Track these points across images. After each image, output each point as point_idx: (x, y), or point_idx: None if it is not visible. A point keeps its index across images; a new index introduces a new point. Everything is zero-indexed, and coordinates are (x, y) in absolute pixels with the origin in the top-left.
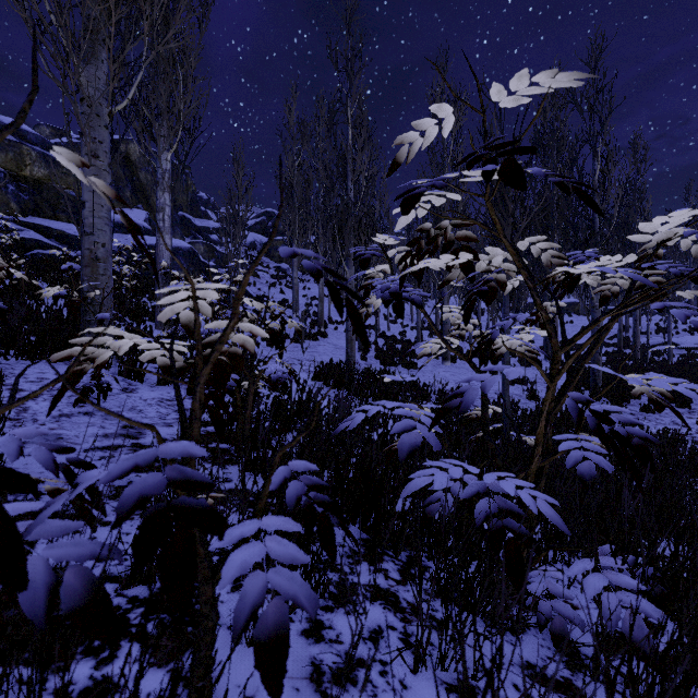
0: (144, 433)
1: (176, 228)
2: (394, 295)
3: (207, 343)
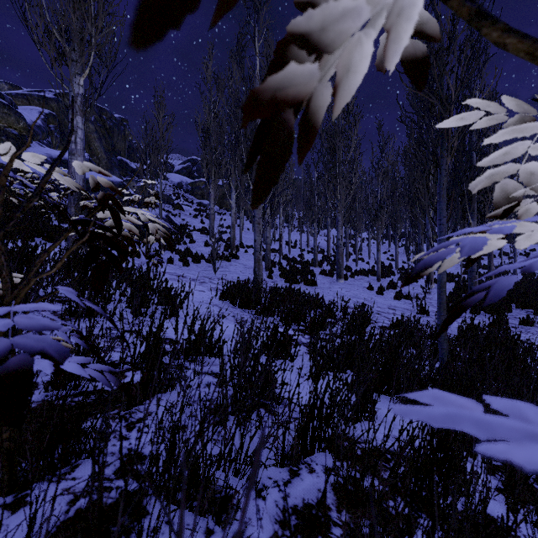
0: None
1: (114, 169)
2: None
3: None
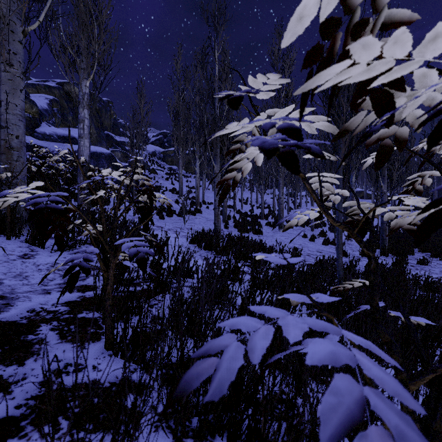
0: (12, 304)
1: (102, 141)
2: (287, 130)
3: None
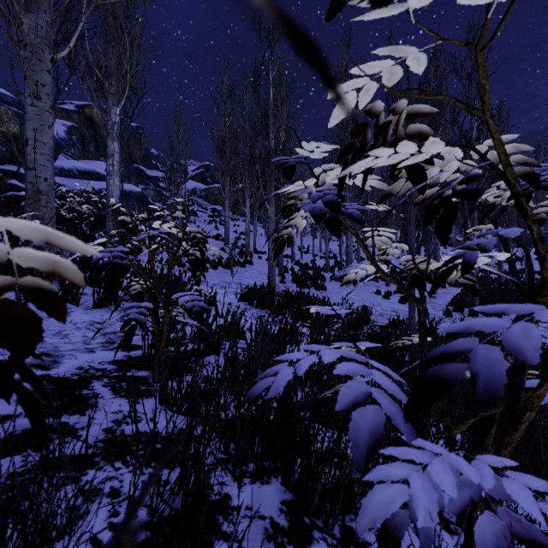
0: (59, 361)
1: (131, 177)
2: (329, 204)
3: None
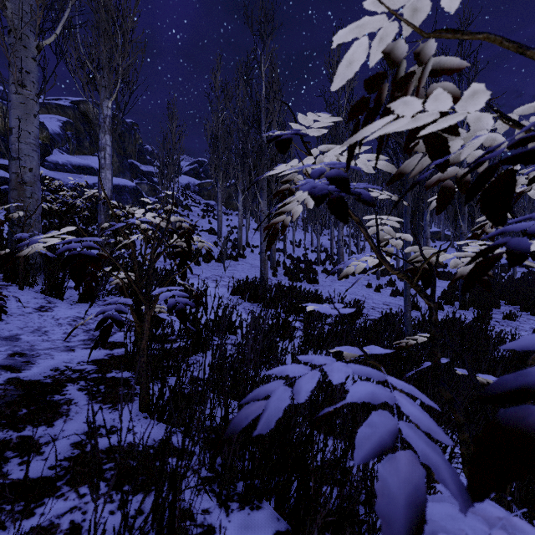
0: (33, 362)
1: (126, 172)
2: (335, 179)
3: None
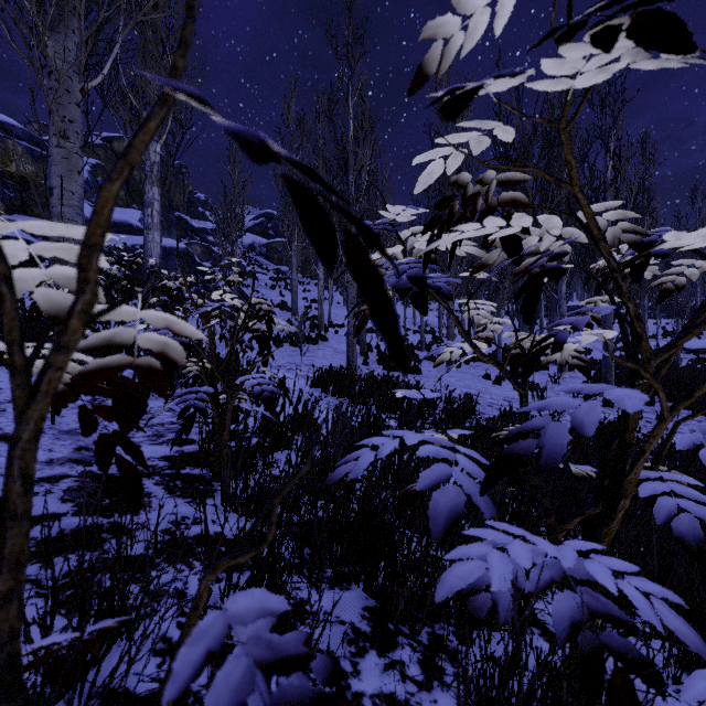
0: None
1: (172, 229)
2: (414, 279)
3: (88, 348)
